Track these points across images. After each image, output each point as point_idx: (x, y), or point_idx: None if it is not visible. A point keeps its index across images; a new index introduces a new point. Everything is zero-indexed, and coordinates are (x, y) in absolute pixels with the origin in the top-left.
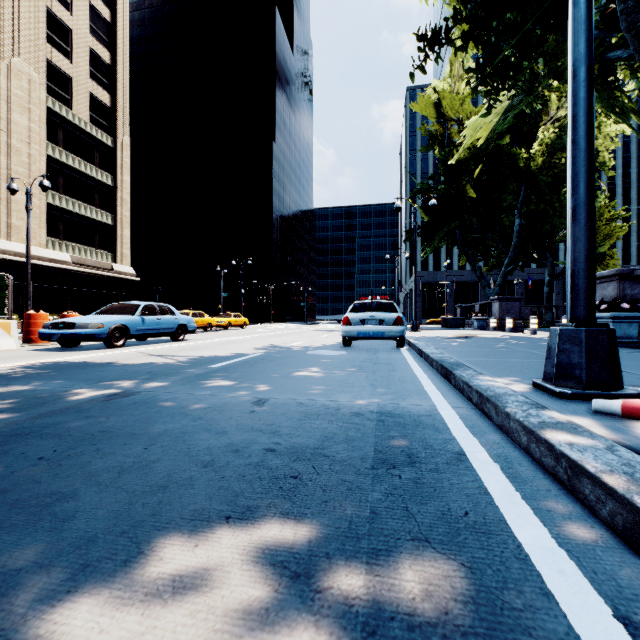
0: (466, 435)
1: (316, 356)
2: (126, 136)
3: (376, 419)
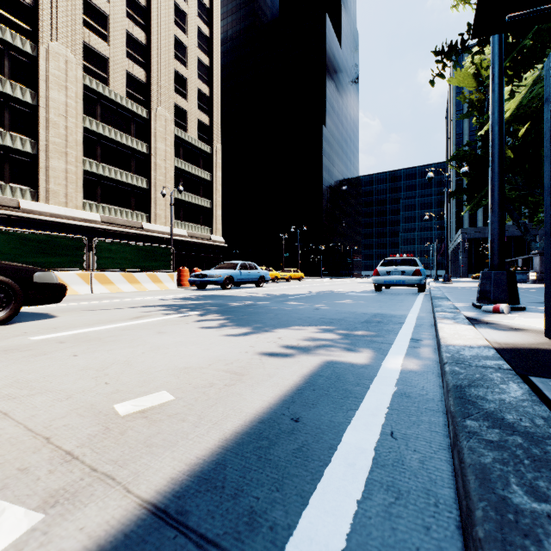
0: (412, 319)
1: (352, 295)
2: (218, 144)
3: (372, 315)
